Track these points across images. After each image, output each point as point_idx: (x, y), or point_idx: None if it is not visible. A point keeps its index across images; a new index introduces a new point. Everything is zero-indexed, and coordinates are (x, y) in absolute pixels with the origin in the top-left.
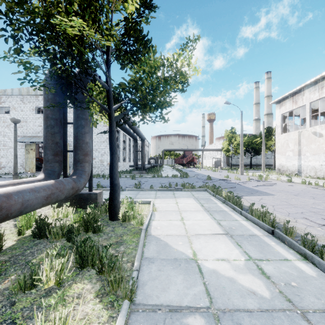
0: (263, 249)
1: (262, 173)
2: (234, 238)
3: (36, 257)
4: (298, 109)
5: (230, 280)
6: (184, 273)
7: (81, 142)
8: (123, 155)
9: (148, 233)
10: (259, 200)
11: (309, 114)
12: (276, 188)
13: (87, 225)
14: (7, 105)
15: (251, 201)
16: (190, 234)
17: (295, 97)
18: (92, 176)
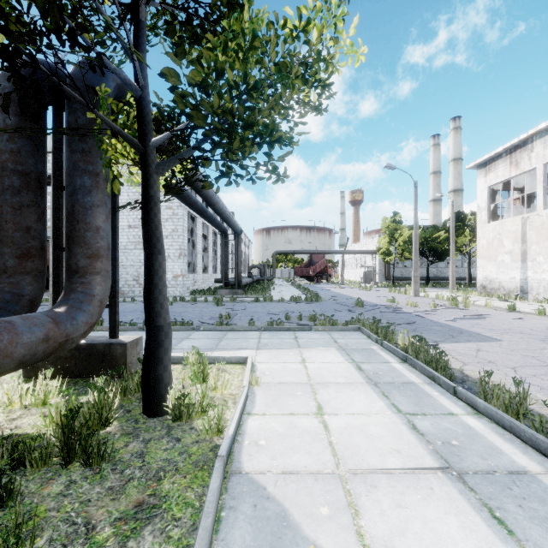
0: None
1: (452, 293)
2: (474, 489)
3: None
4: (518, 178)
5: None
6: None
7: (83, 227)
8: (203, 261)
9: (232, 466)
10: (475, 353)
11: (542, 185)
12: (494, 323)
13: (66, 444)
14: None
15: (460, 356)
16: (348, 470)
17: (516, 154)
18: (116, 306)
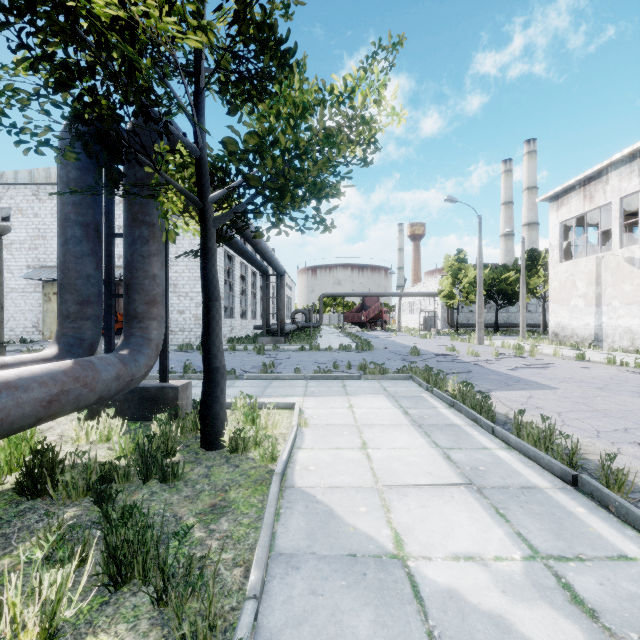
0: (560, 525)
1: (522, 341)
2: (488, 497)
3: (12, 551)
4: (594, 212)
5: (495, 622)
6: (375, 603)
7: (141, 275)
8: (240, 306)
9: (286, 483)
10: (526, 400)
11: (618, 222)
12: (556, 373)
13: (146, 463)
14: (7, 204)
15: (510, 402)
16: (385, 486)
17: (590, 187)
18: (167, 350)
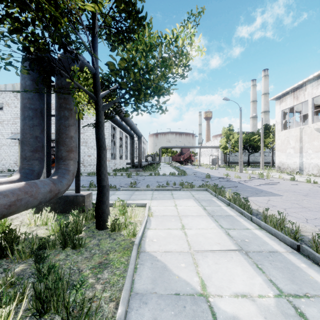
0: (293, 275)
1: (262, 171)
2: (252, 257)
3: None
4: (298, 105)
5: None
6: None
7: (64, 136)
8: (119, 153)
9: (141, 249)
10: (267, 202)
11: (311, 110)
12: (281, 187)
13: (64, 239)
14: (1, 101)
15: (258, 203)
16: (194, 251)
17: (297, 92)
18: (79, 176)
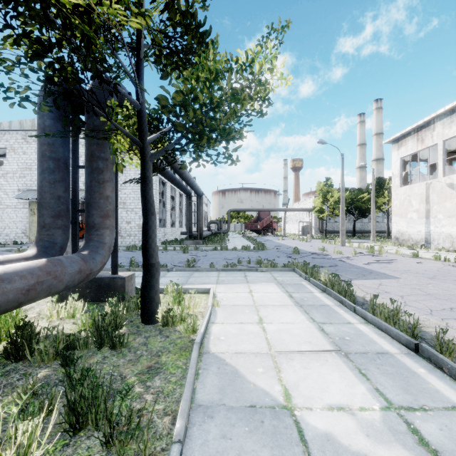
0: (407, 383)
1: (372, 243)
2: (353, 360)
3: None
4: (424, 151)
5: None
6: (271, 445)
7: (97, 196)
8: (171, 218)
9: (204, 350)
10: (377, 286)
11: (441, 158)
12: (398, 266)
13: (100, 335)
14: (3, 145)
15: (366, 288)
16: (276, 352)
17: (421, 133)
18: (117, 251)
